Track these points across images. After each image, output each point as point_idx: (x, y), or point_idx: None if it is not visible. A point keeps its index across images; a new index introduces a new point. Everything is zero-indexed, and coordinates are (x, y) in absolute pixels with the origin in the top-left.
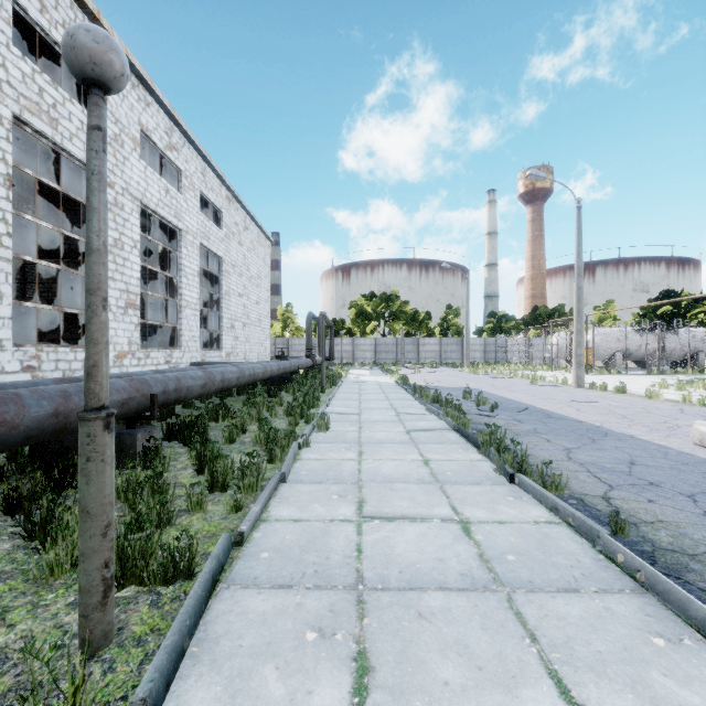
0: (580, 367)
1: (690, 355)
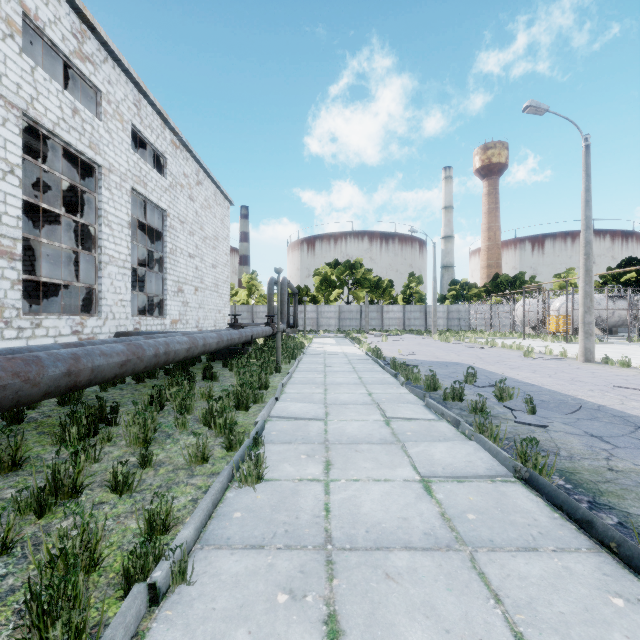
0: (590, 338)
1: None
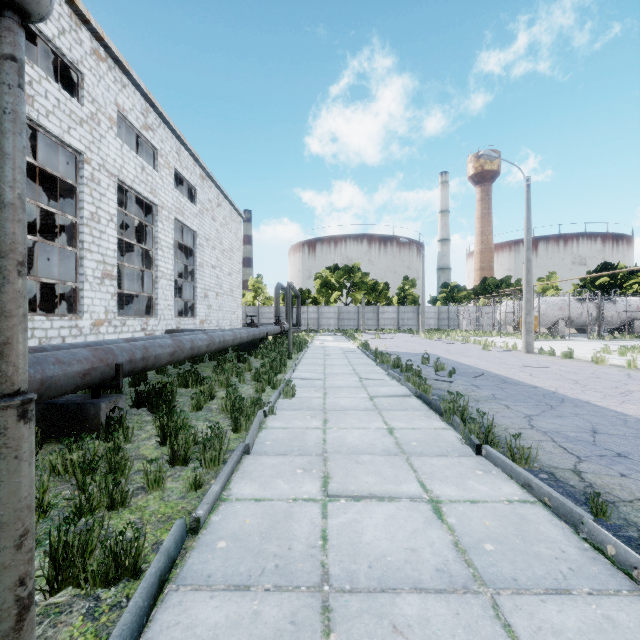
0: (529, 334)
1: (627, 322)
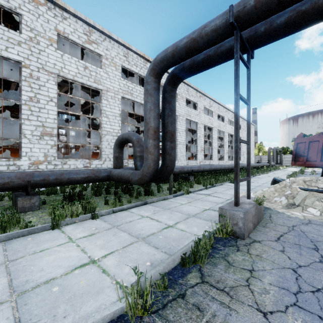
0: None
1: None
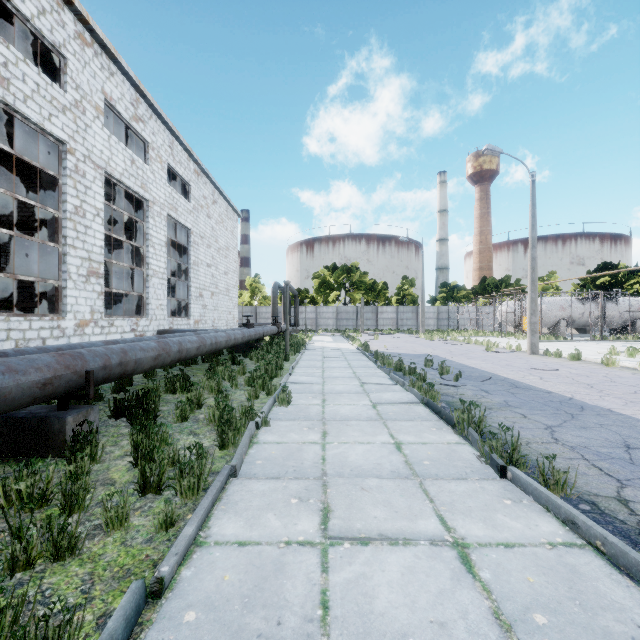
0: (535, 335)
1: (630, 323)
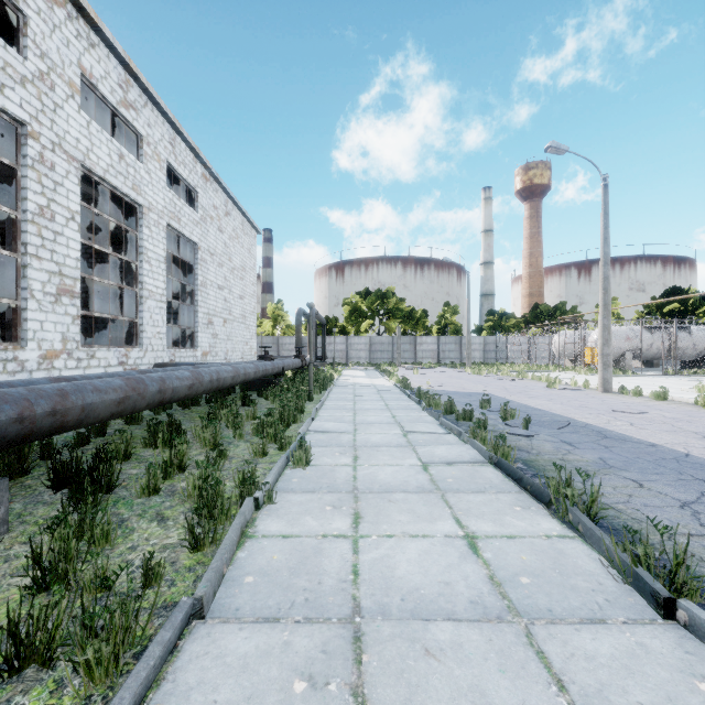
0: (607, 369)
1: None
